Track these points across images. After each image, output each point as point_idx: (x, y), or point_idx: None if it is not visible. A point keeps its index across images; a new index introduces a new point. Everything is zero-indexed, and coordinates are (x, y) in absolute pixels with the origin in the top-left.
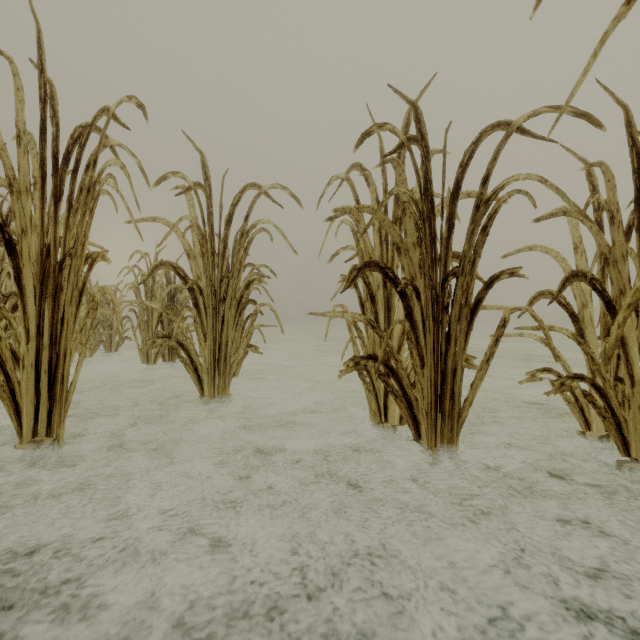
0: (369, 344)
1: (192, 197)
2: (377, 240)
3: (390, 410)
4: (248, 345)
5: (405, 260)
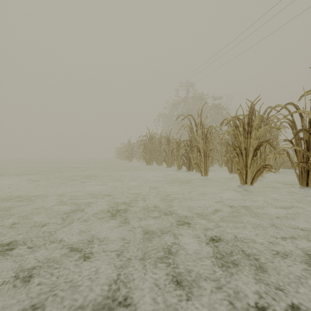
0: None
1: None
2: None
3: None
4: None
5: None
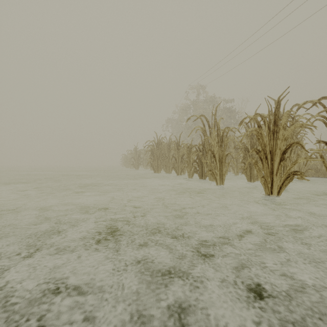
0: None
1: None
2: None
3: None
4: None
5: None
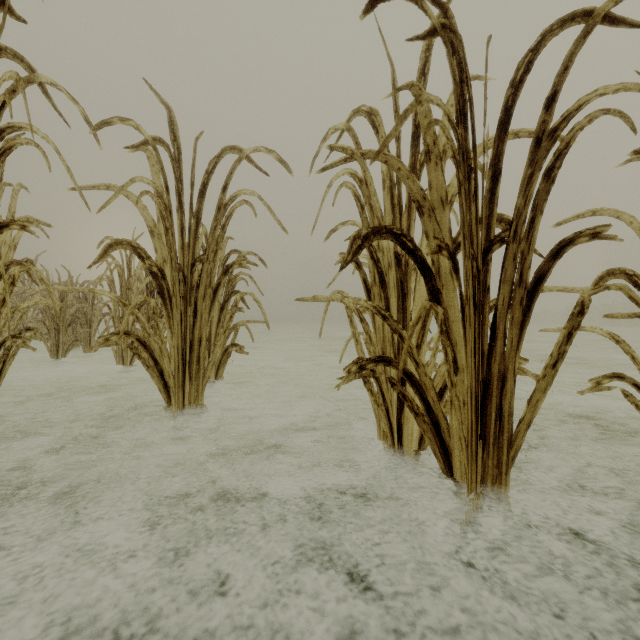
0: (377, 342)
1: (156, 161)
2: (388, 202)
3: (405, 430)
4: (232, 344)
5: (429, 223)
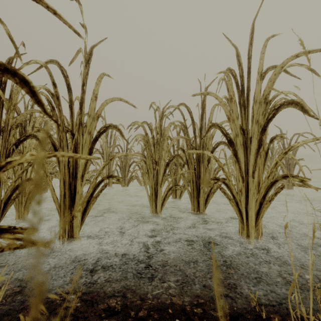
0: None
1: None
2: None
3: None
4: None
5: None
